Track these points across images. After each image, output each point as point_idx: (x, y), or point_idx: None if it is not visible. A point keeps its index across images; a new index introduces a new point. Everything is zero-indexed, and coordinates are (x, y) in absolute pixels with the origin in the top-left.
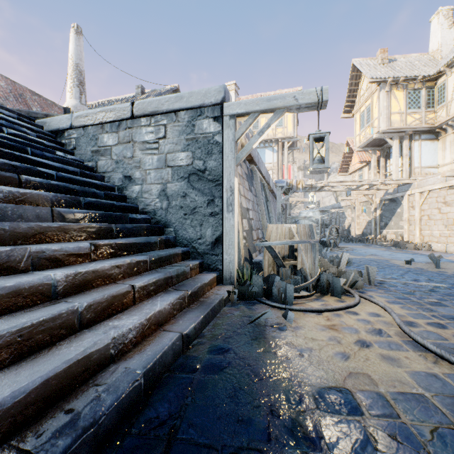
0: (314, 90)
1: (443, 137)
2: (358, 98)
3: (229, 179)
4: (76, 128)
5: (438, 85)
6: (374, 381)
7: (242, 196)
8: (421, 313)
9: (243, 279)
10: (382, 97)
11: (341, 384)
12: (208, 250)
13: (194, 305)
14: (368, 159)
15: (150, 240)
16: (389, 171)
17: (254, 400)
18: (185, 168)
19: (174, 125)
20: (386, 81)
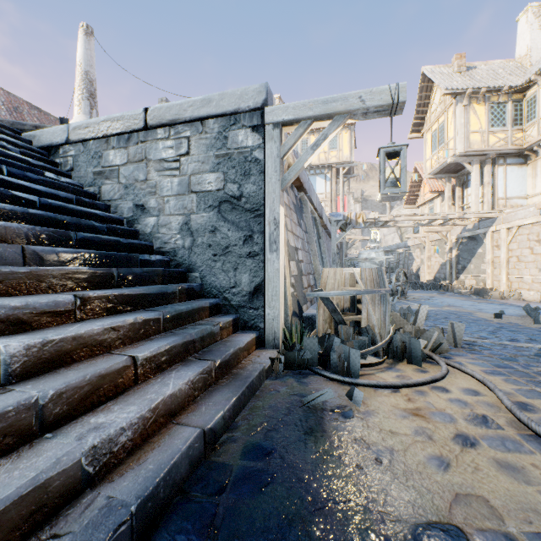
0: (387, 88)
1: (533, 161)
2: (429, 114)
3: (272, 209)
4: (74, 143)
5: (528, 98)
6: (496, 511)
7: (290, 232)
8: (535, 390)
9: (291, 341)
10: (459, 112)
11: (447, 518)
12: (244, 302)
13: (224, 380)
14: (441, 188)
15: (166, 290)
16: (467, 203)
17: None
18: (214, 194)
19: (200, 138)
20: (464, 93)
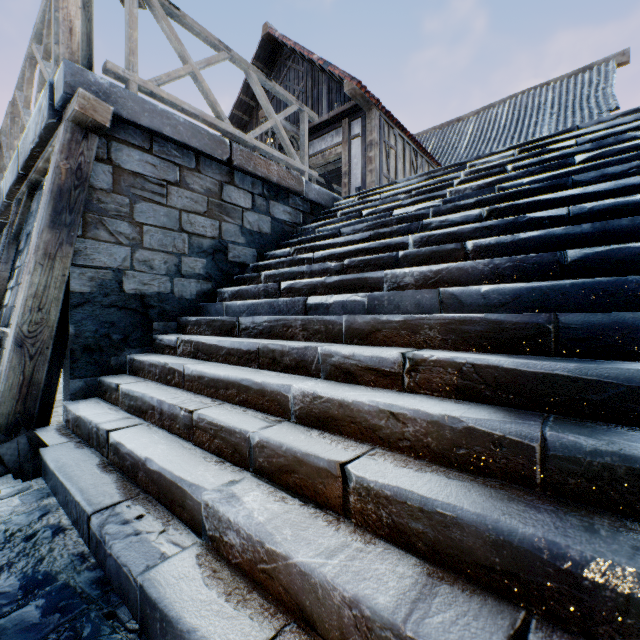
0: None
1: None
2: None
3: None
4: None
5: None
6: None
7: None
8: None
9: None
10: None
11: None
12: None
13: None
14: None
15: None
16: None
17: None
18: None
19: None
20: None
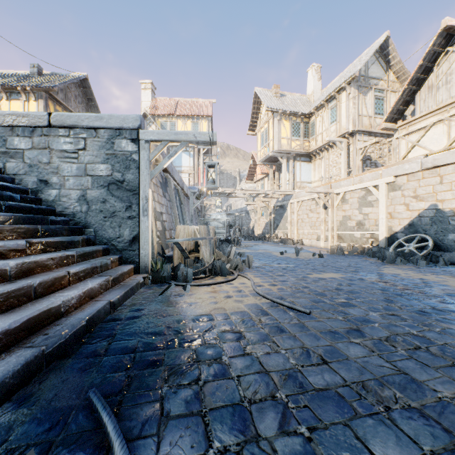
0: (208, 133)
1: (314, 161)
2: (259, 120)
3: (145, 190)
4: None
5: (311, 122)
6: (225, 309)
7: (157, 202)
8: (269, 280)
9: (156, 269)
10: (275, 124)
11: (208, 313)
12: (126, 246)
13: (117, 287)
14: (267, 171)
15: (74, 239)
16: (281, 183)
17: (159, 324)
18: (105, 178)
19: (94, 140)
20: (278, 112)
